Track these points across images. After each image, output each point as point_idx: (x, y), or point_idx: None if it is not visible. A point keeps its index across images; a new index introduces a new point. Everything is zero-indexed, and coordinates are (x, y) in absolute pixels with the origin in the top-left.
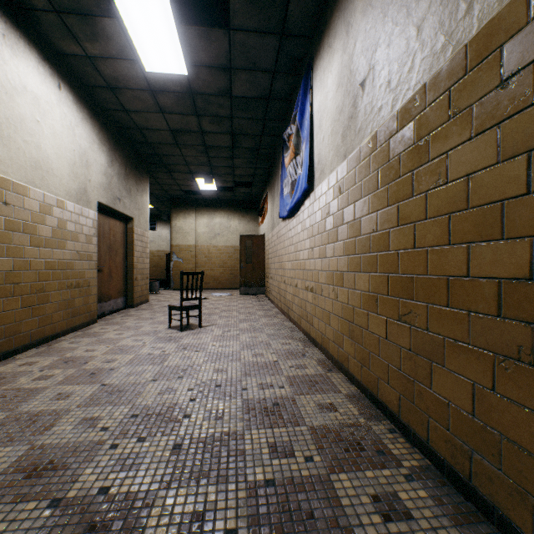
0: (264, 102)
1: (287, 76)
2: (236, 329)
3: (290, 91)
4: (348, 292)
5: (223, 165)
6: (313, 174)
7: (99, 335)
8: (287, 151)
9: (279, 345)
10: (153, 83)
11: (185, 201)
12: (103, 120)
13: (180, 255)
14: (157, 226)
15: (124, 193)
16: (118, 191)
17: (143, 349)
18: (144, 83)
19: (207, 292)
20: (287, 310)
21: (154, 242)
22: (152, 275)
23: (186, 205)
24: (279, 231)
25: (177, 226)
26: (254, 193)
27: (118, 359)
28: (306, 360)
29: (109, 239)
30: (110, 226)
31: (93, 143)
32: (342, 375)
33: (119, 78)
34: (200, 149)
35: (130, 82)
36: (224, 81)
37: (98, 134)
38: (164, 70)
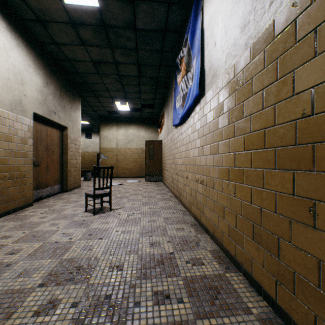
0: (161, 34)
1: (180, 7)
2: (139, 213)
3: (182, 23)
4: (251, 190)
5: (133, 91)
6: (203, 82)
7: (25, 219)
8: (179, 73)
9: (174, 230)
10: (73, 15)
11: (109, 118)
12: (39, 51)
13: (106, 155)
14: (92, 136)
15: (59, 108)
16: (53, 106)
17: (53, 235)
18: (66, 16)
19: (123, 179)
20: (179, 195)
21: (90, 146)
22: (89, 168)
23: (110, 121)
24: (172, 136)
25: (104, 135)
26: (155, 112)
27: (24, 249)
28: (201, 251)
29: (46, 142)
30: (47, 132)
31: (29, 67)
32: (242, 277)
33: (45, 10)
34: (116, 78)
35: (54, 14)
36: (129, 13)
37: (33, 60)
38: (80, 2)
